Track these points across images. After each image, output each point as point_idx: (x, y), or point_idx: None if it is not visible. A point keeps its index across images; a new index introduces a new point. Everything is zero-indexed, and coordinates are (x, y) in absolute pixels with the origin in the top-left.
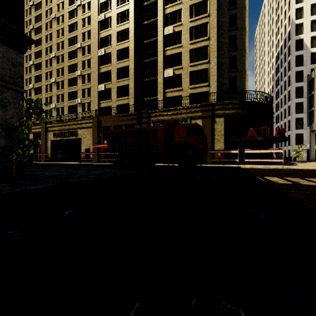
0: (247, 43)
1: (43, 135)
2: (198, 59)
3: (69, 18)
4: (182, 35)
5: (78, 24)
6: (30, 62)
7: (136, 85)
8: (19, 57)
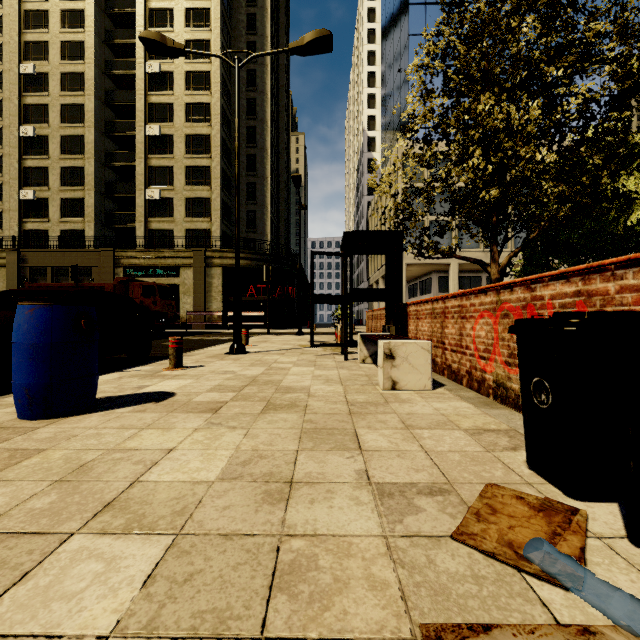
0: (268, 170)
1: None
2: (197, 183)
3: None
4: (175, 143)
5: None
6: None
7: (98, 201)
8: None
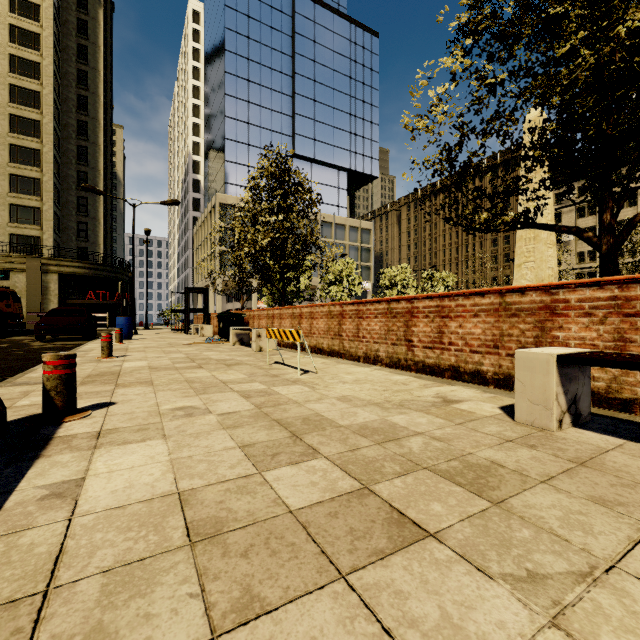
0: (101, 188)
1: None
2: (25, 192)
3: None
4: None
5: None
6: None
7: None
8: None
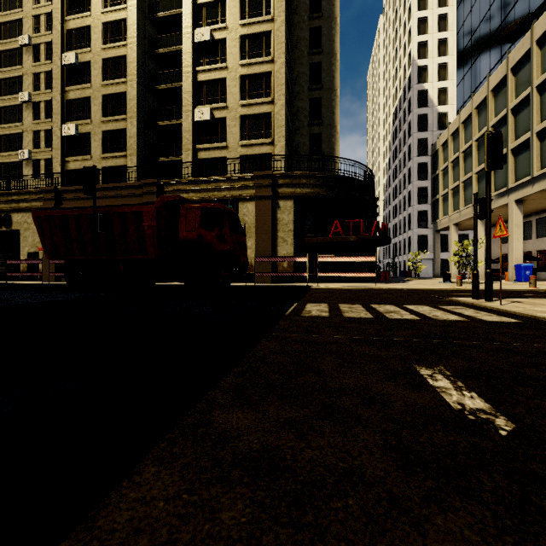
0: (337, 79)
1: None
2: (255, 96)
3: None
4: (227, 48)
5: None
6: None
7: (141, 131)
8: None
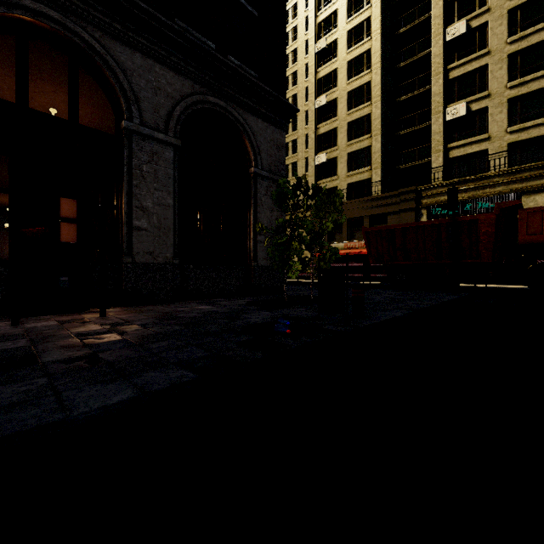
0: None
1: None
2: (530, 70)
3: None
4: (489, 31)
5: None
6: None
7: (383, 144)
8: (282, 136)
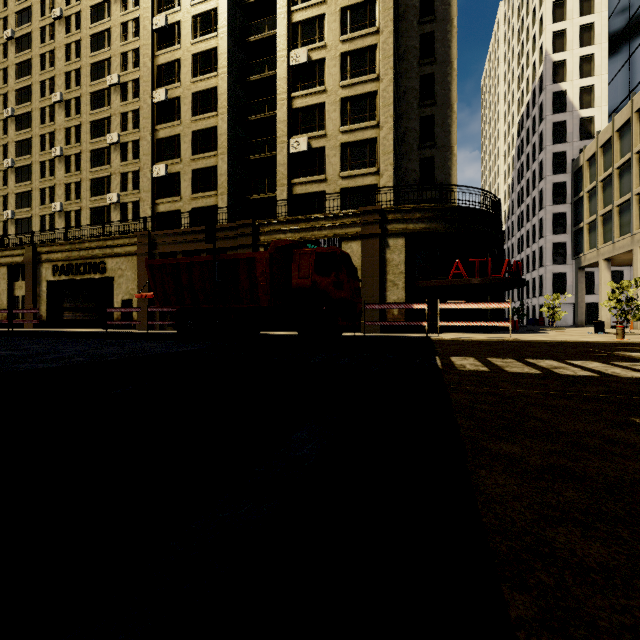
0: (454, 92)
1: (30, 270)
2: (357, 120)
3: (93, 20)
4: (326, 69)
5: (113, 34)
6: (5, 111)
7: (232, 167)
8: None
